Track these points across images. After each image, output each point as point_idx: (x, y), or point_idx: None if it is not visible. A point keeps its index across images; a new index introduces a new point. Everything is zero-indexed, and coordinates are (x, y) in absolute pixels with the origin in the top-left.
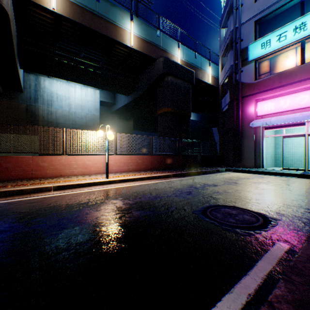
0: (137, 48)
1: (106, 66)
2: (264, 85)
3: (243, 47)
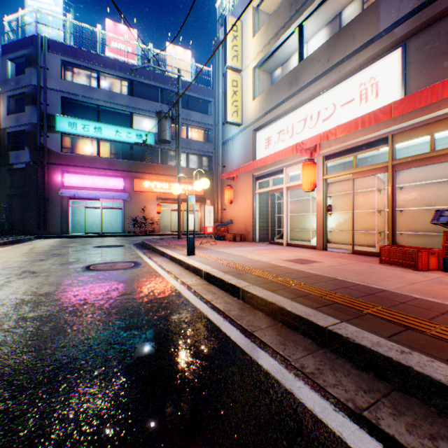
0: None
1: None
2: (72, 161)
3: (50, 113)
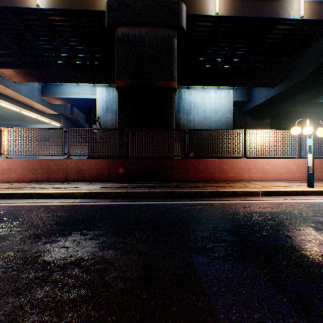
0: (307, 17)
1: (253, 57)
2: None
3: None
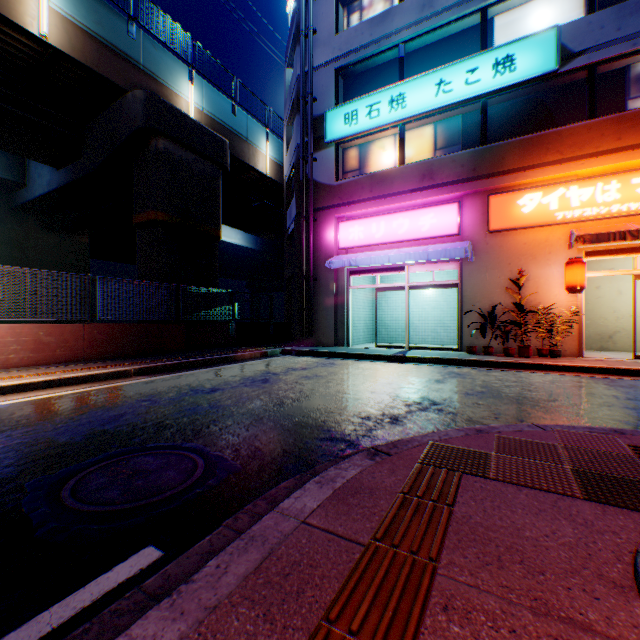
0: (63, 47)
1: None
2: (350, 193)
3: (318, 113)
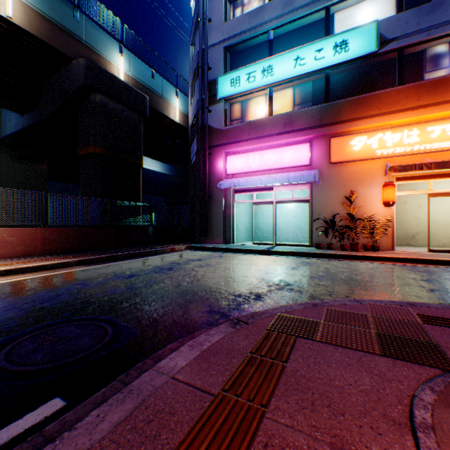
0: (24, 25)
1: None
2: (234, 135)
3: (212, 78)
